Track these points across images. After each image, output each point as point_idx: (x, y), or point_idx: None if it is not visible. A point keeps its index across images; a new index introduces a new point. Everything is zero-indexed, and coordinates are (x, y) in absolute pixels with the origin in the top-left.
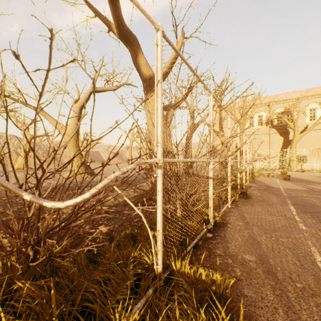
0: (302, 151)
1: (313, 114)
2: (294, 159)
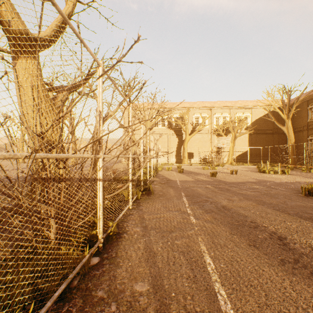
0: (191, 149)
1: (197, 121)
2: (186, 155)
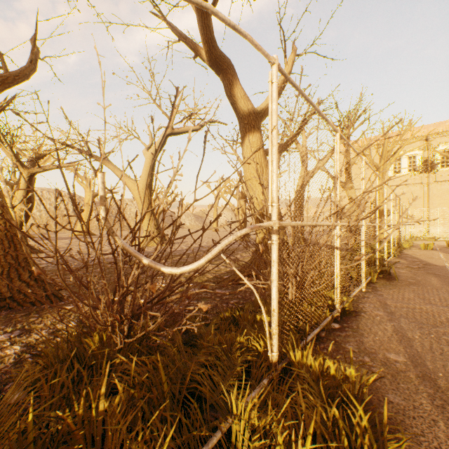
0: None
1: None
2: None
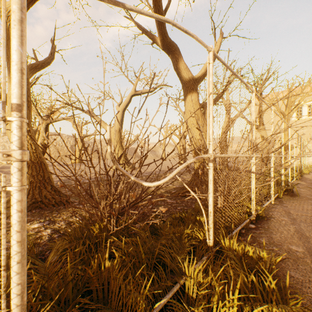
0: None
1: None
2: None
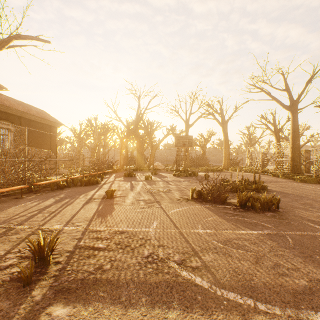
0: None
1: None
2: None
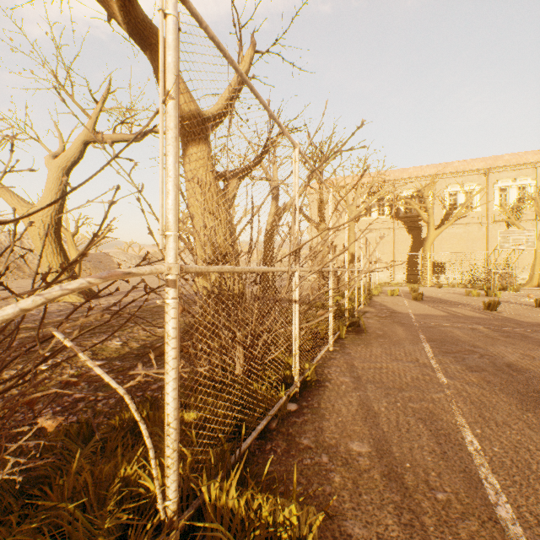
0: (439, 255)
1: (454, 200)
2: (428, 268)
